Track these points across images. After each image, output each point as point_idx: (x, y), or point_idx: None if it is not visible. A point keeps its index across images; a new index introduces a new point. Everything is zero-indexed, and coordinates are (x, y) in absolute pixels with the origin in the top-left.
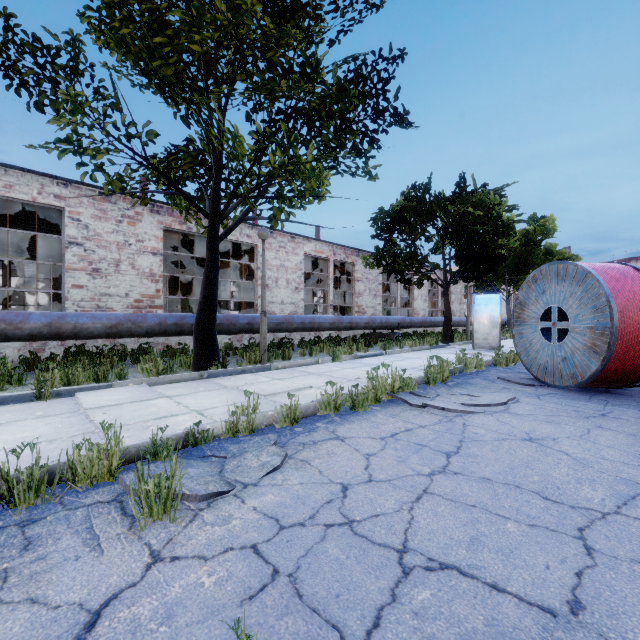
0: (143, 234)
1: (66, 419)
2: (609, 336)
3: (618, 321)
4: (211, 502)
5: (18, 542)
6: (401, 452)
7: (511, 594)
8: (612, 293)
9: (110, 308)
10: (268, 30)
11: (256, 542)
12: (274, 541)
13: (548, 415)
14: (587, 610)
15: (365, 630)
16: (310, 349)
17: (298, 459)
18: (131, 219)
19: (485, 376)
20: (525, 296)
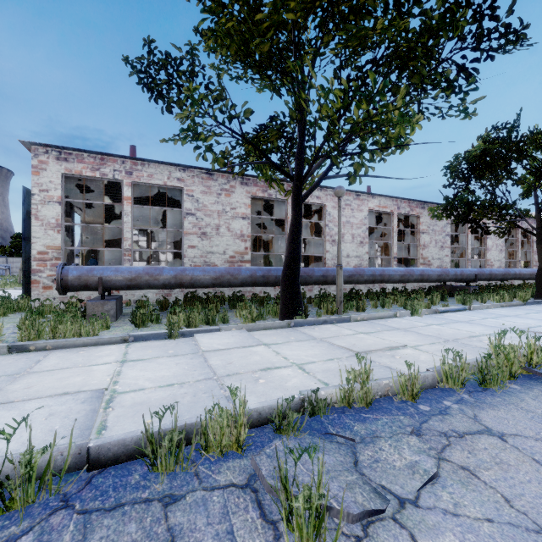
0: (235, 203)
1: (190, 360)
2: None
3: None
4: (366, 526)
5: (162, 534)
6: None
7: None
8: None
9: (213, 263)
10: None
11: None
12: None
13: None
14: None
15: None
16: (382, 301)
17: (454, 463)
18: (227, 191)
19: None
20: None
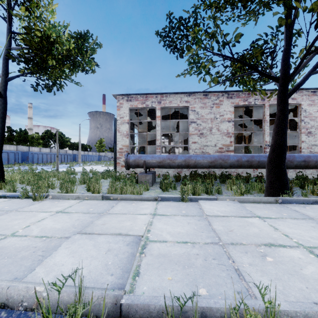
0: (223, 111)
1: (197, 221)
2: None
3: None
4: None
5: None
6: None
7: None
8: None
9: (207, 152)
10: None
11: None
12: None
13: None
14: None
15: None
16: None
17: None
18: (217, 105)
19: None
20: None
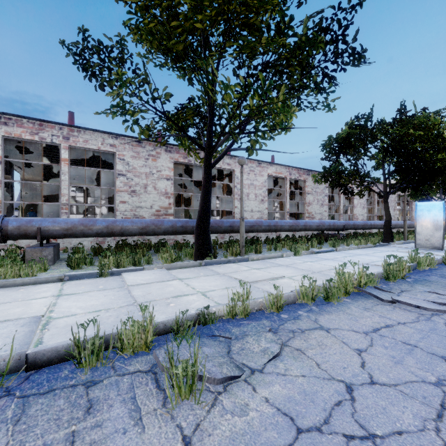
0: (161, 166)
1: (116, 292)
2: None
3: None
4: (226, 386)
5: (83, 403)
6: (392, 351)
7: None
8: None
9: (141, 216)
10: (251, 2)
11: (278, 445)
12: None
13: None
14: None
15: None
16: (275, 245)
17: (292, 347)
18: (154, 157)
19: (441, 274)
20: None
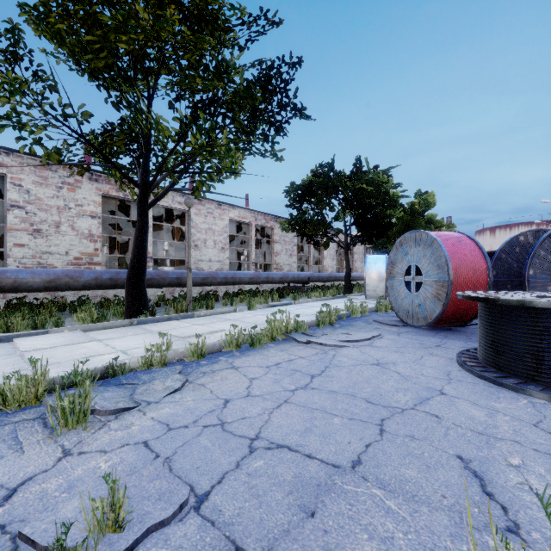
0: (82, 199)
1: (3, 360)
2: (447, 287)
3: (453, 276)
4: (119, 415)
5: None
6: (278, 376)
7: (318, 459)
8: (449, 255)
9: (51, 265)
10: (186, 36)
11: (147, 439)
12: (161, 438)
13: (399, 347)
14: (362, 465)
15: (210, 485)
16: (231, 300)
17: (196, 383)
18: (71, 186)
19: (366, 319)
20: (394, 257)
